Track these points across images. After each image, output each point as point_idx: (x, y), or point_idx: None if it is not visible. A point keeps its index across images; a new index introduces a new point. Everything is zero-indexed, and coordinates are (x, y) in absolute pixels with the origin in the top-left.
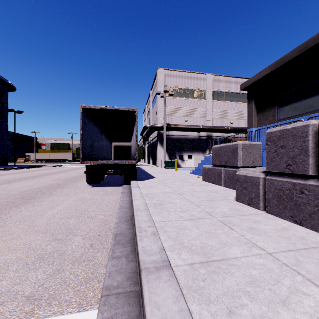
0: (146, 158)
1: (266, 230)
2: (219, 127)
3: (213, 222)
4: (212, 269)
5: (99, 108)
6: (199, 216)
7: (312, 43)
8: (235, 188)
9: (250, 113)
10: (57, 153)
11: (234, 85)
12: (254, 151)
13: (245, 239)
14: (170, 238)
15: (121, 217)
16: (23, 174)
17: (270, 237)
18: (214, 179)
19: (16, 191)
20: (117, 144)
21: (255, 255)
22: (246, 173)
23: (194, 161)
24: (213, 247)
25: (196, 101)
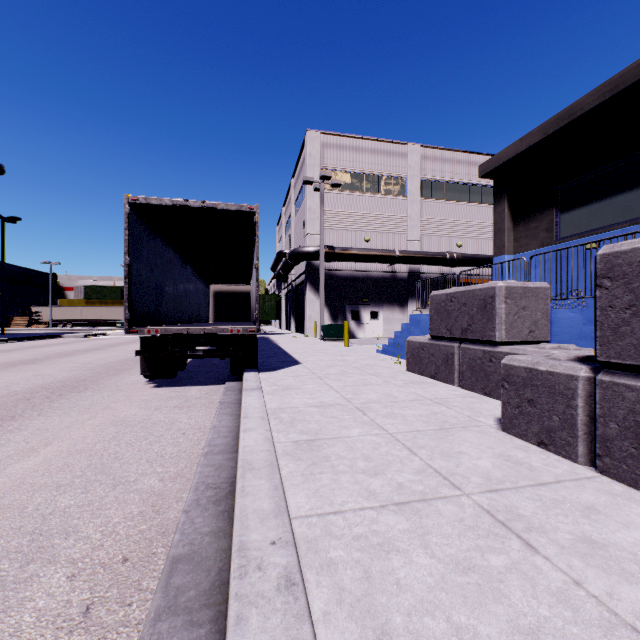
0: (284, 317)
1: (639, 552)
2: (433, 255)
3: (465, 514)
4: None
5: (171, 205)
6: (420, 490)
7: (634, 75)
8: (487, 392)
9: (500, 226)
10: (97, 307)
11: (464, 169)
12: (534, 304)
13: (595, 600)
14: (343, 601)
15: (205, 484)
16: (11, 353)
17: None
18: (435, 368)
19: None
20: (221, 289)
21: None
22: (534, 361)
23: (383, 324)
24: None
25: (386, 201)
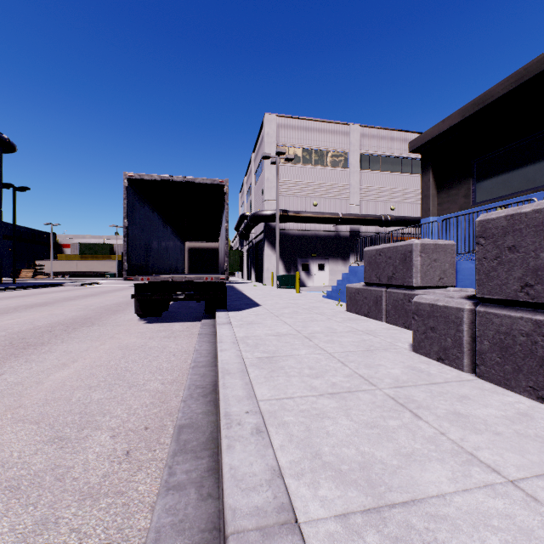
0: (246, 269)
1: (489, 419)
2: (371, 217)
3: (376, 399)
4: (394, 532)
5: (159, 180)
6: (347, 386)
7: (536, 69)
8: (407, 326)
9: (426, 193)
10: (90, 261)
11: (397, 145)
12: (443, 257)
13: (451, 441)
14: (293, 440)
15: (195, 385)
16: (26, 298)
17: (501, 436)
18: (368, 308)
19: (3, 331)
20: (194, 246)
21: (483, 487)
22: (435, 299)
23: (329, 275)
24: (385, 465)
25: (331, 172)
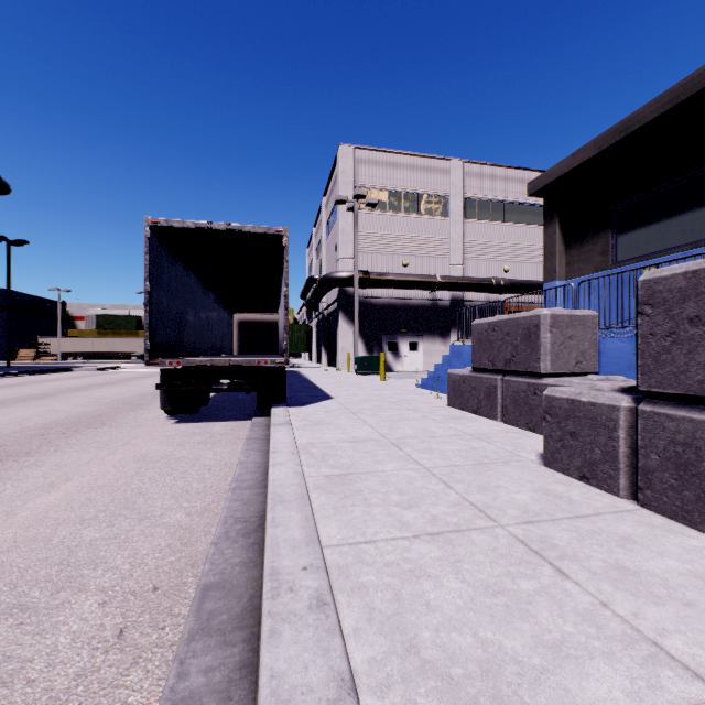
0: (315, 349)
1: (670, 578)
2: (478, 281)
3: (498, 543)
4: None
5: (194, 228)
6: (454, 522)
7: (696, 84)
8: (531, 427)
9: (551, 249)
10: (110, 338)
11: (512, 187)
12: (581, 333)
13: (620, 619)
14: (374, 619)
15: (234, 518)
16: (20, 388)
17: (695, 608)
18: (477, 402)
19: None
20: (246, 319)
21: None
22: (576, 392)
23: (423, 356)
24: (522, 667)
25: (426, 222)
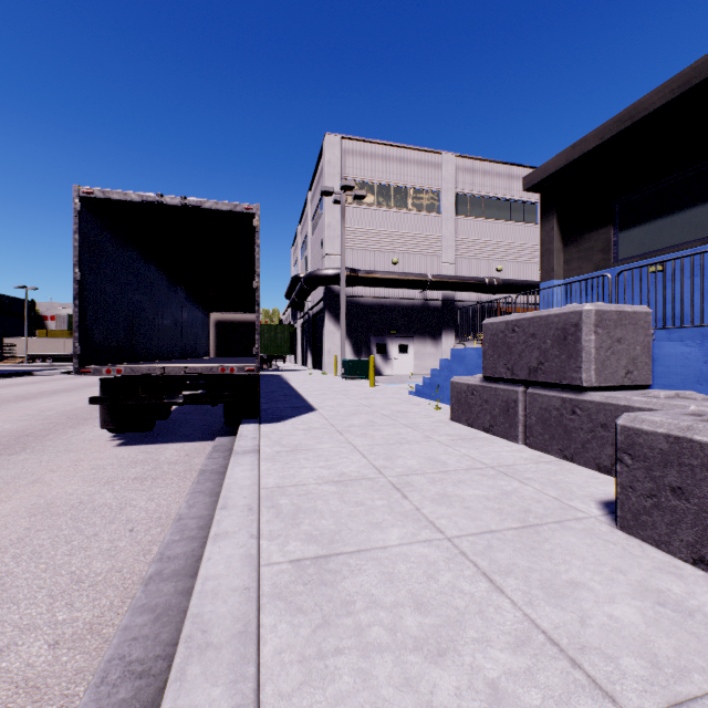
0: (300, 351)
1: None
2: (471, 280)
3: None
4: None
5: (140, 202)
6: (537, 707)
7: None
8: (568, 456)
9: (548, 246)
10: None
11: (505, 183)
12: (632, 335)
13: None
14: None
15: (124, 664)
16: None
17: None
18: (490, 418)
19: None
20: (224, 318)
21: None
22: (682, 425)
23: (413, 359)
24: None
25: (417, 218)
